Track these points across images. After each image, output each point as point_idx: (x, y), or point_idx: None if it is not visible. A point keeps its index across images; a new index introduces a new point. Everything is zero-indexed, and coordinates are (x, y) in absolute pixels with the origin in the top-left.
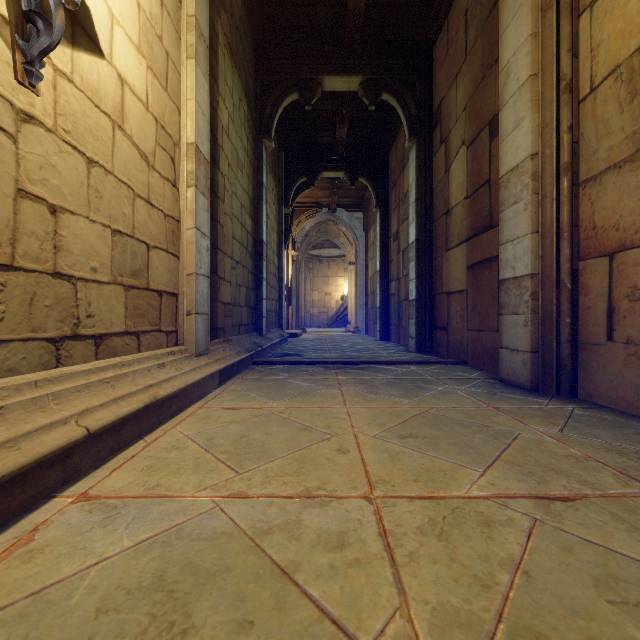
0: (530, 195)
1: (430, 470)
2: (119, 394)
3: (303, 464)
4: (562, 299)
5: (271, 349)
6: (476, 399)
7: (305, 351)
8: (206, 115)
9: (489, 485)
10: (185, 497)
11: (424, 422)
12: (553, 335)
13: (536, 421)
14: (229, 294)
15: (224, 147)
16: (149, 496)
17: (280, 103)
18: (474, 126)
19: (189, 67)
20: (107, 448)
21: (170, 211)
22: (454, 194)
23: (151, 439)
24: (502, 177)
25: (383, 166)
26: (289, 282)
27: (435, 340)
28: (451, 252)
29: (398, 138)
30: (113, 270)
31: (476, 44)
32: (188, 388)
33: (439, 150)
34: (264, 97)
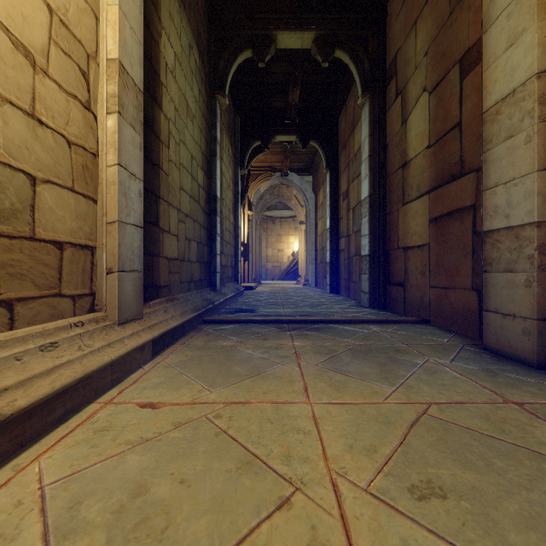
0: (536, 123)
1: None
2: None
3: None
4: None
5: (225, 304)
6: (478, 384)
7: (259, 306)
8: (138, 34)
9: None
10: None
11: (435, 443)
12: None
13: None
14: (176, 249)
15: (169, 88)
16: None
17: (234, 59)
18: (439, 68)
19: None
20: None
21: (79, 139)
22: (413, 145)
23: None
24: (488, 110)
25: (333, 130)
26: (245, 239)
27: (389, 296)
28: (409, 206)
29: (348, 101)
30: None
31: None
32: (93, 374)
33: (394, 103)
34: (218, 53)
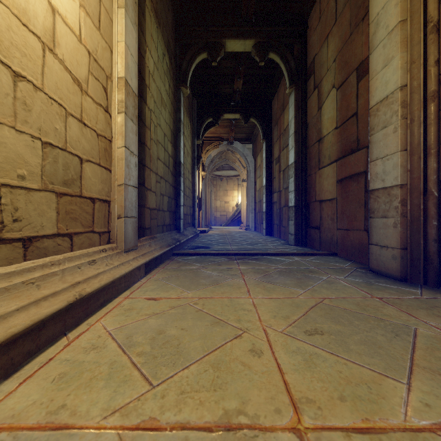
0: (399, 120)
1: (351, 381)
2: (41, 295)
3: (219, 372)
4: (429, 205)
5: (187, 243)
6: (358, 289)
7: (212, 244)
8: (134, 57)
9: (425, 407)
10: (88, 429)
11: (323, 315)
12: (420, 235)
13: (423, 313)
14: (154, 202)
15: (150, 88)
16: (48, 427)
17: (193, 60)
18: (343, 72)
19: (119, 15)
20: (23, 352)
21: (102, 132)
22: (325, 126)
23: (74, 336)
24: (372, 107)
25: (268, 110)
26: (200, 194)
27: (309, 236)
28: (323, 170)
29: (279, 88)
30: (44, 178)
31: (345, 9)
32: (116, 281)
33: (313, 94)
34: (182, 55)
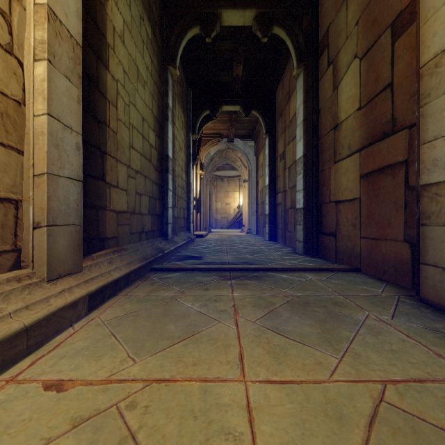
0: None
1: None
2: None
3: None
4: None
5: (176, 251)
6: (431, 351)
7: (206, 253)
8: None
9: None
10: None
11: None
12: None
13: None
14: (125, 202)
15: (117, 51)
16: None
17: (184, 35)
18: (370, 35)
19: None
20: None
21: None
22: (344, 108)
23: None
24: (426, 64)
25: (271, 101)
26: (197, 195)
27: (322, 244)
28: (340, 163)
29: (284, 75)
30: None
31: None
32: None
33: (326, 72)
34: (169, 29)
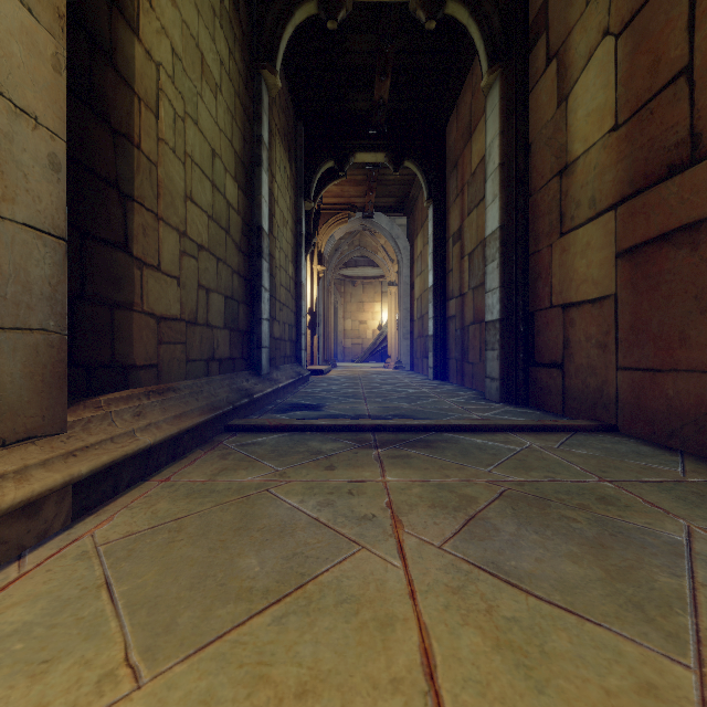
0: None
1: None
2: None
3: None
4: None
5: (276, 396)
6: None
7: (328, 399)
8: None
9: None
10: None
11: None
12: None
13: None
14: (175, 301)
15: (157, 7)
16: None
17: (289, 15)
18: None
19: None
20: None
21: None
22: (581, 133)
23: None
24: None
25: (438, 144)
26: (314, 305)
27: (534, 383)
28: (573, 235)
29: (461, 98)
30: None
31: None
32: None
33: (544, 75)
34: (264, 4)
